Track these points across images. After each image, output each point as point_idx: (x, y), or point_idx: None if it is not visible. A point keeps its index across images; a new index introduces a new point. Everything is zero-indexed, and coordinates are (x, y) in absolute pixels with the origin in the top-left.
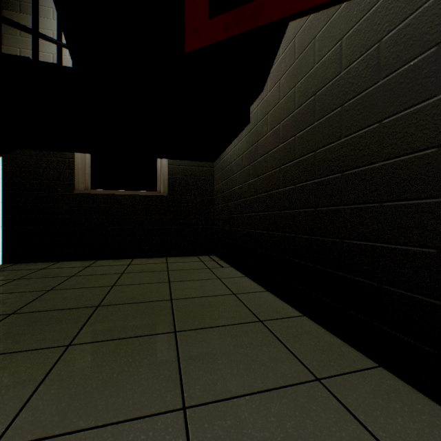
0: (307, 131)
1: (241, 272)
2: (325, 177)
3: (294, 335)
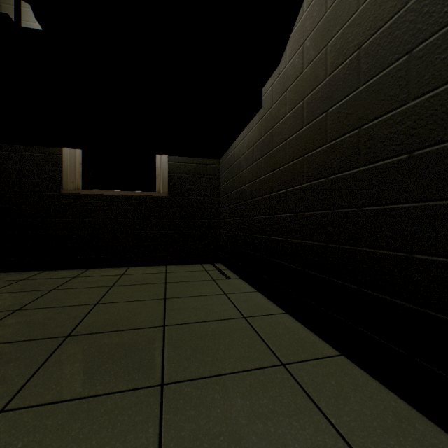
0: (347, 101)
1: (251, 285)
2: (378, 162)
3: (335, 393)
